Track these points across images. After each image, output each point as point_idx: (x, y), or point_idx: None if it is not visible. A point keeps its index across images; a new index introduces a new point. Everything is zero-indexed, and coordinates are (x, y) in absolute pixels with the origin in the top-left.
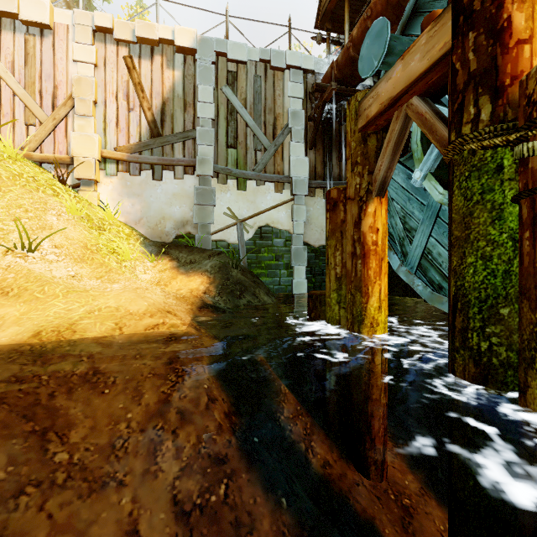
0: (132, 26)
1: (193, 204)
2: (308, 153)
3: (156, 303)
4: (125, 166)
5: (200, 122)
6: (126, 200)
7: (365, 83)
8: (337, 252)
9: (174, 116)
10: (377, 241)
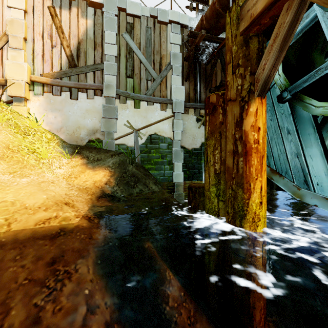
0: None
1: (101, 117)
2: (184, 84)
3: (57, 195)
4: (49, 88)
5: (106, 58)
6: (50, 113)
7: (223, 36)
8: (216, 150)
9: (87, 52)
10: (259, 139)
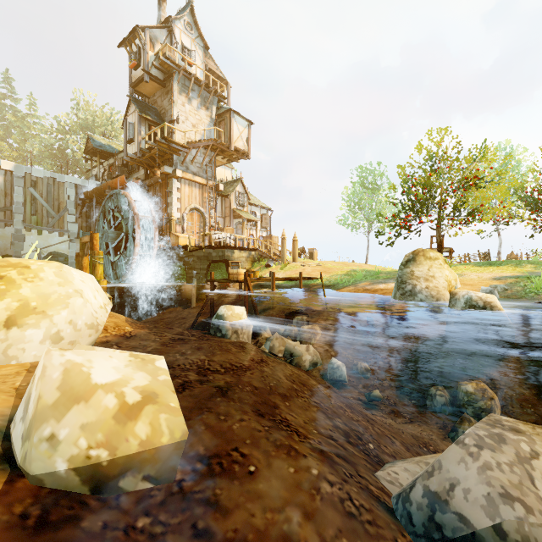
0: None
1: (11, 241)
2: (78, 220)
3: None
4: None
5: (15, 203)
6: None
7: None
8: (78, 267)
9: None
10: (86, 265)
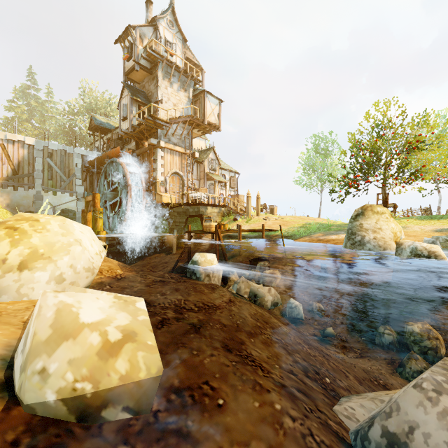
0: (5, 133)
1: (33, 200)
2: (84, 183)
3: None
4: (1, 185)
5: (36, 170)
6: (1, 198)
7: None
8: (83, 221)
9: (24, 167)
10: (89, 219)
